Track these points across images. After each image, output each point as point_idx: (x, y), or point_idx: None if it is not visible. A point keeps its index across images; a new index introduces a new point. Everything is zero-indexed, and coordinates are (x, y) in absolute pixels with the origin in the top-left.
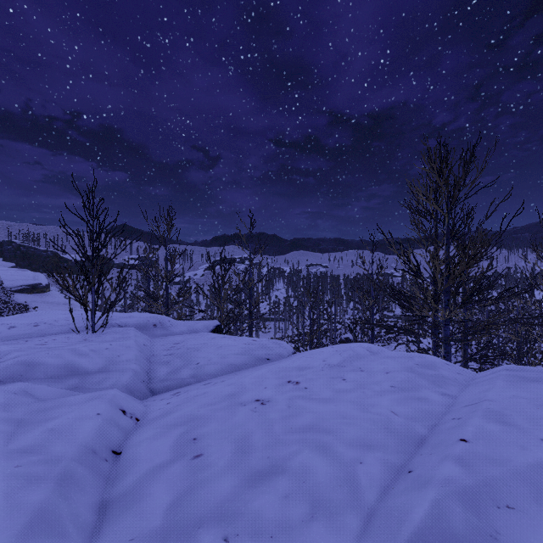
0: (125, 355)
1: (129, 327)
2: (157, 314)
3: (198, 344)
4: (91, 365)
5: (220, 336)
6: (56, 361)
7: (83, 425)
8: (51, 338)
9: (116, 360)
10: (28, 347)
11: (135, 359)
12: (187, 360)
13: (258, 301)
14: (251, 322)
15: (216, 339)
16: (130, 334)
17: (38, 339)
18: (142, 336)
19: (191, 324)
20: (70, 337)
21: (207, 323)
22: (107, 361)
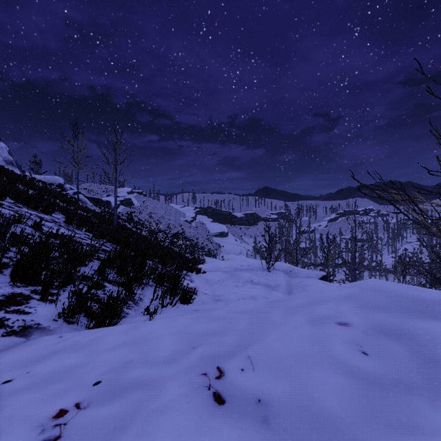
0: (282, 283)
1: (280, 270)
2: (291, 262)
3: (309, 284)
4: (273, 284)
5: (321, 282)
6: (264, 281)
7: (280, 296)
8: (257, 272)
9: (279, 284)
10: (254, 275)
11: (285, 285)
12: (304, 289)
13: (359, 261)
14: (355, 275)
15: (318, 283)
16: (282, 275)
17: (253, 272)
18: (286, 276)
19: (308, 273)
20: (262, 273)
21: (317, 273)
22: (277, 284)
